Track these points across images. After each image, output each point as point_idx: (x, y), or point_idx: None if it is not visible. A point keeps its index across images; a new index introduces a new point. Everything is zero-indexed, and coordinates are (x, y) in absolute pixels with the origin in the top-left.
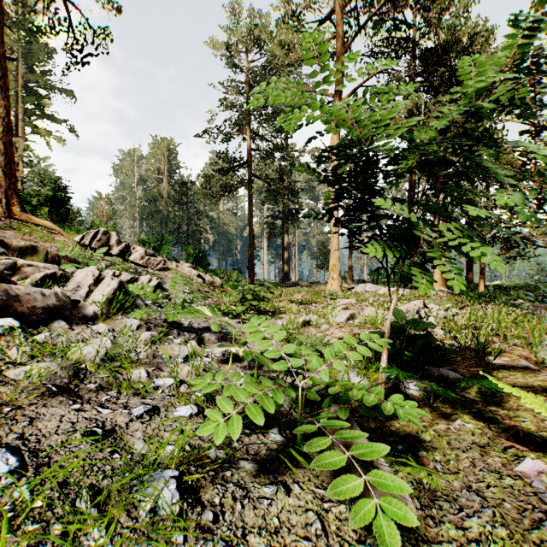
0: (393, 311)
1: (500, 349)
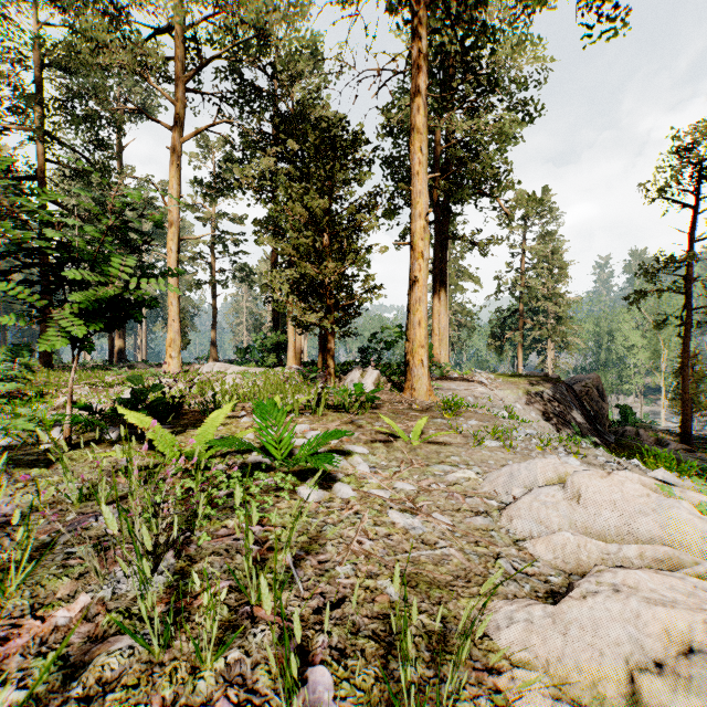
0: (134, 378)
1: (218, 403)
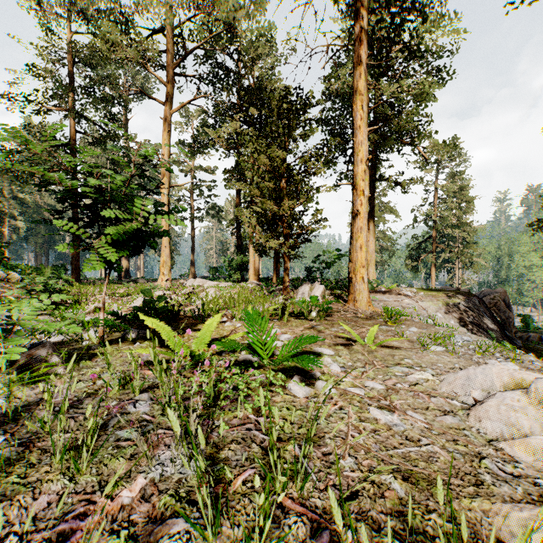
0: (145, 291)
1: (207, 310)
